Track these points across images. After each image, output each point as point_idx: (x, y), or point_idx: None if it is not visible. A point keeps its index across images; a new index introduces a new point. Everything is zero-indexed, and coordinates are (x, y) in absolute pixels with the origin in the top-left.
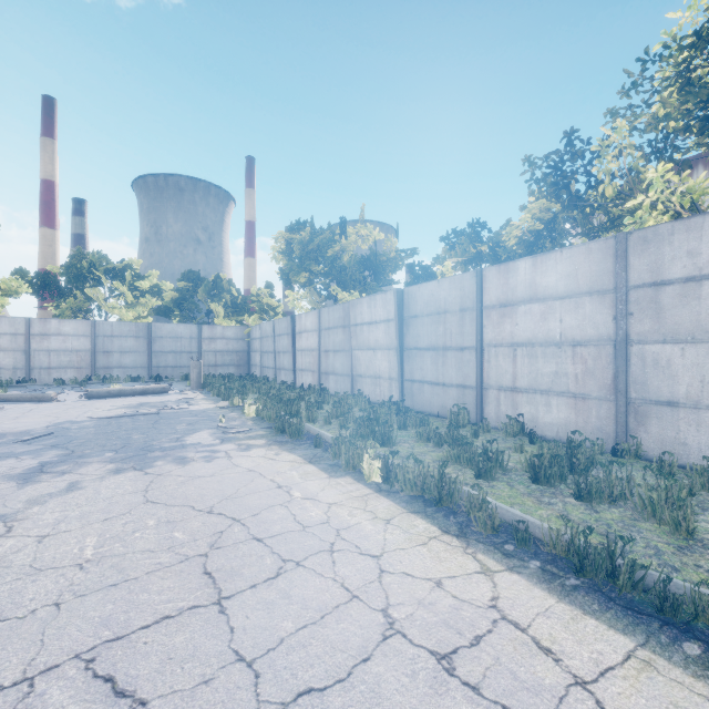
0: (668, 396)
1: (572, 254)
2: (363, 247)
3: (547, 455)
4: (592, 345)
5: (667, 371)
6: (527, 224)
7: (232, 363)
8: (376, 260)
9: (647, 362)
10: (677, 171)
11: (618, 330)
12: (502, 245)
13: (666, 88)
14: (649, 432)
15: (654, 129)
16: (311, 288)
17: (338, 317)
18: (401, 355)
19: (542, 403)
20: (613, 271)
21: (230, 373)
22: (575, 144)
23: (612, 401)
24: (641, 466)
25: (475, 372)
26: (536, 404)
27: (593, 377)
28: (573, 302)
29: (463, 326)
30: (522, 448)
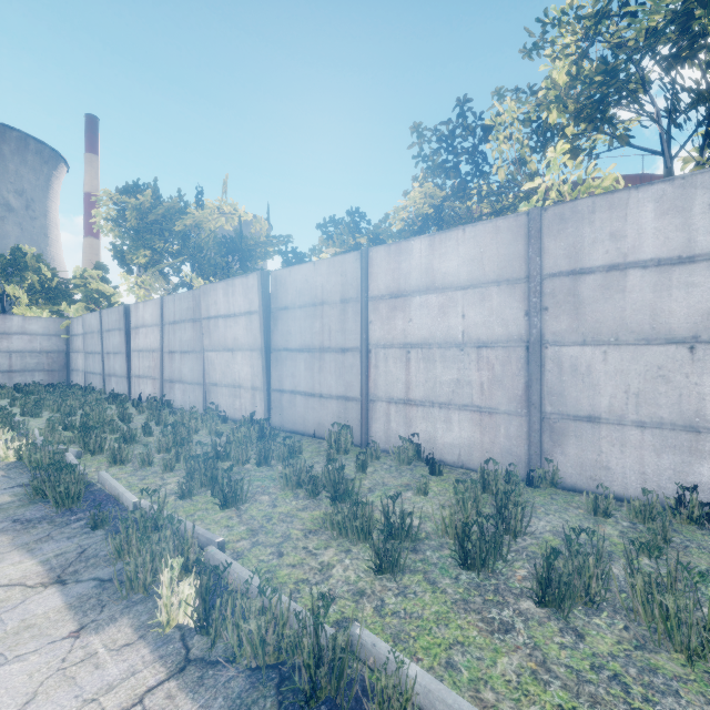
0: (588, 409)
1: (476, 233)
2: (227, 228)
3: (473, 511)
4: (500, 346)
5: (587, 379)
6: (416, 205)
7: (39, 368)
8: (241, 242)
9: (564, 368)
10: (563, 162)
11: (532, 329)
12: (382, 238)
13: (566, 56)
14: (567, 454)
15: (546, 109)
16: (156, 271)
17: (186, 307)
18: (267, 357)
19: (441, 419)
20: (525, 256)
21: (33, 382)
22: (468, 116)
23: (523, 416)
24: (565, 501)
25: (360, 380)
26: (434, 421)
27: (501, 386)
28: (478, 294)
29: (345, 321)
30: (426, 487)
